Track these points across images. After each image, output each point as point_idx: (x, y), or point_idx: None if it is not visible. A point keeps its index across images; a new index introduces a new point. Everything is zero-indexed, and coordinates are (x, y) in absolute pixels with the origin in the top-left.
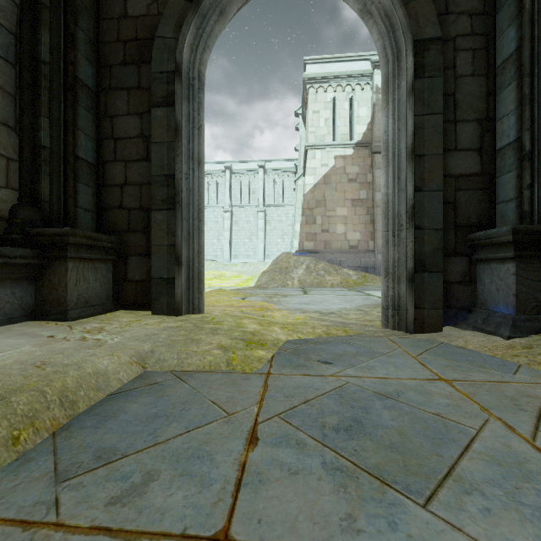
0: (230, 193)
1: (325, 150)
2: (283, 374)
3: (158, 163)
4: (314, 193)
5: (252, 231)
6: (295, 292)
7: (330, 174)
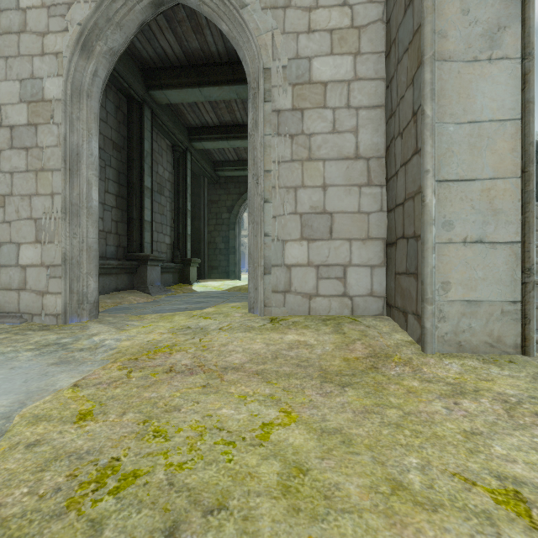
0: None
1: None
2: (208, 306)
3: None
4: None
5: None
6: None
7: None
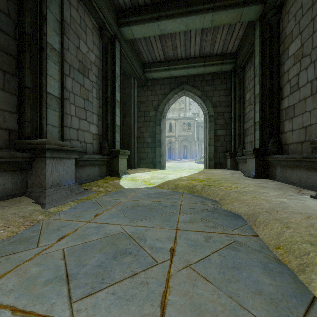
0: None
1: None
2: None
3: None
4: None
5: None
6: None
7: None
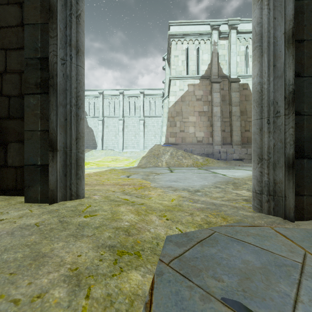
0: (122, 108)
1: (181, 80)
2: None
3: (31, 45)
4: (175, 107)
5: (136, 132)
6: (164, 171)
7: (185, 95)
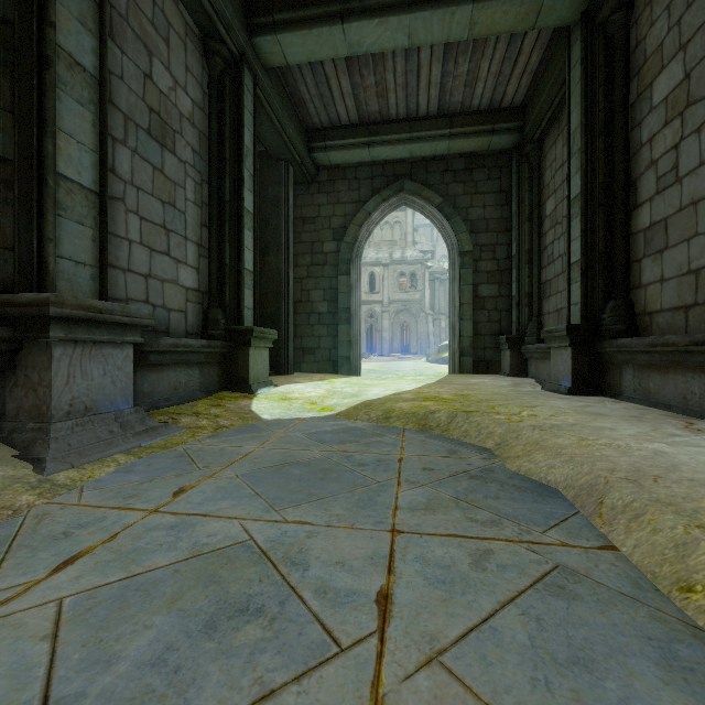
0: None
1: None
2: None
3: None
4: None
5: None
6: None
7: None
